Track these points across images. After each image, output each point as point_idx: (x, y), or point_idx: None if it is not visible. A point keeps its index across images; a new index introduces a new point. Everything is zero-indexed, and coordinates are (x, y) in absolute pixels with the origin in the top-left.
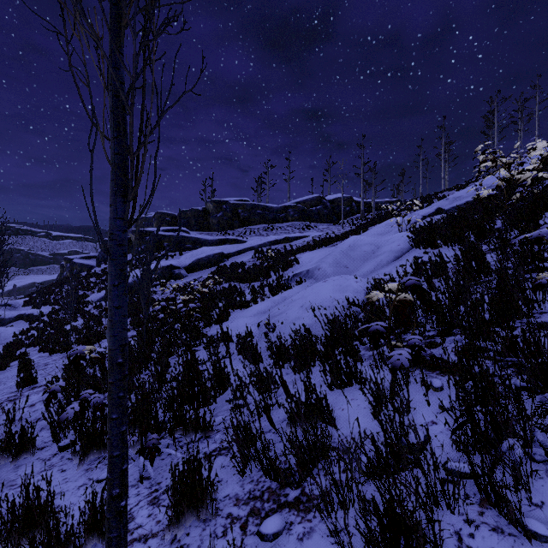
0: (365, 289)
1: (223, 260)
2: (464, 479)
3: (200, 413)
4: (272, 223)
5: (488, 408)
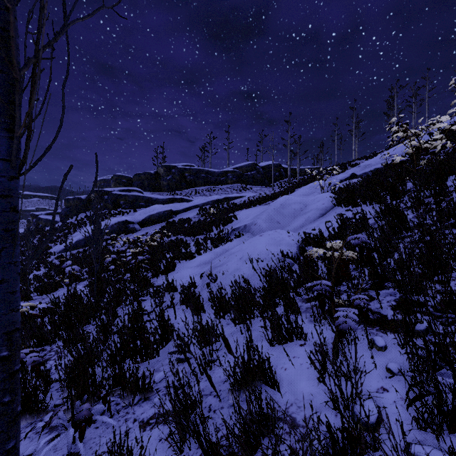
0: (297, 243)
1: (171, 216)
2: None
3: (143, 366)
4: (214, 185)
5: None
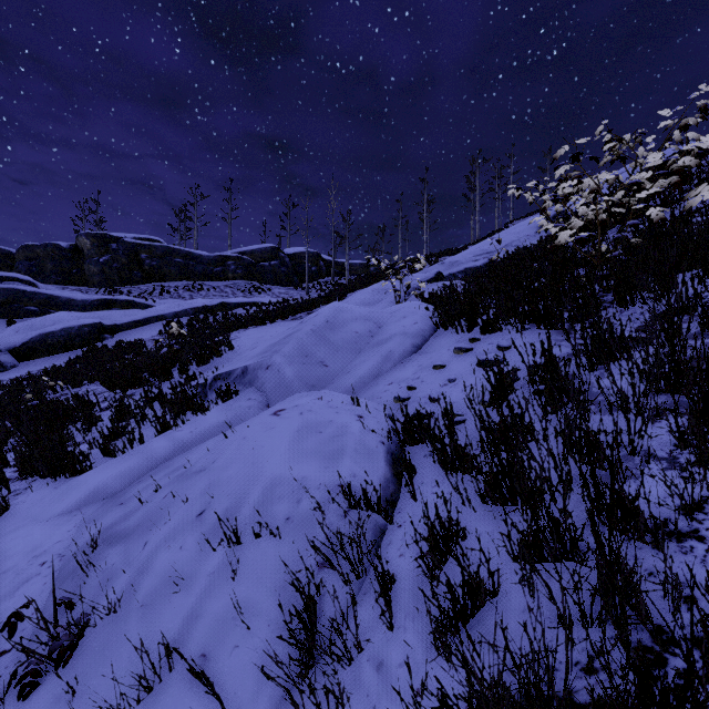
0: (383, 440)
1: (101, 337)
2: None
3: None
4: (201, 281)
5: None
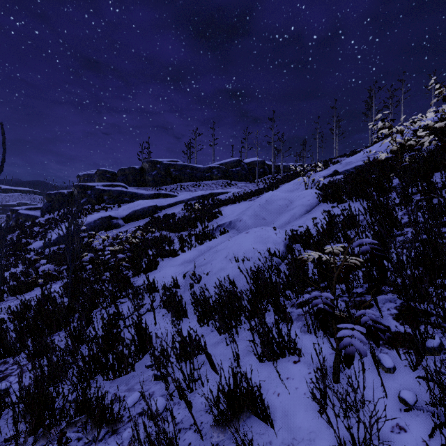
0: (284, 240)
1: (156, 212)
2: None
3: (116, 383)
4: (199, 181)
5: None
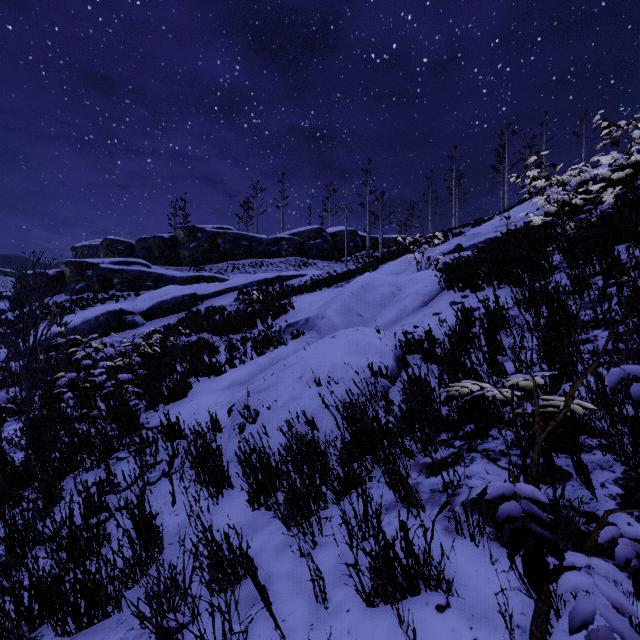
0: (393, 350)
1: (195, 304)
2: None
3: None
4: (261, 258)
5: None
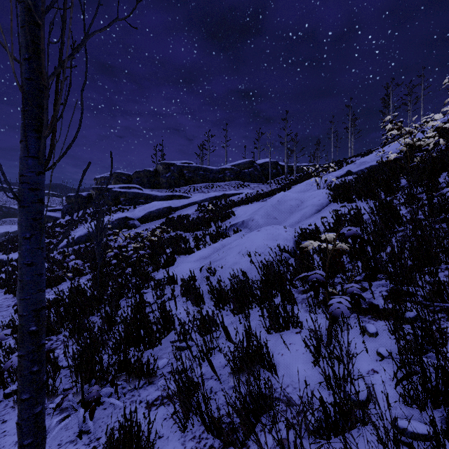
0: (293, 238)
1: (170, 213)
2: (418, 441)
3: (146, 354)
4: (212, 182)
5: (440, 363)
